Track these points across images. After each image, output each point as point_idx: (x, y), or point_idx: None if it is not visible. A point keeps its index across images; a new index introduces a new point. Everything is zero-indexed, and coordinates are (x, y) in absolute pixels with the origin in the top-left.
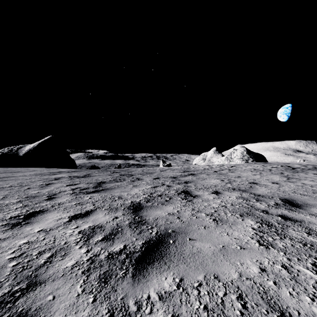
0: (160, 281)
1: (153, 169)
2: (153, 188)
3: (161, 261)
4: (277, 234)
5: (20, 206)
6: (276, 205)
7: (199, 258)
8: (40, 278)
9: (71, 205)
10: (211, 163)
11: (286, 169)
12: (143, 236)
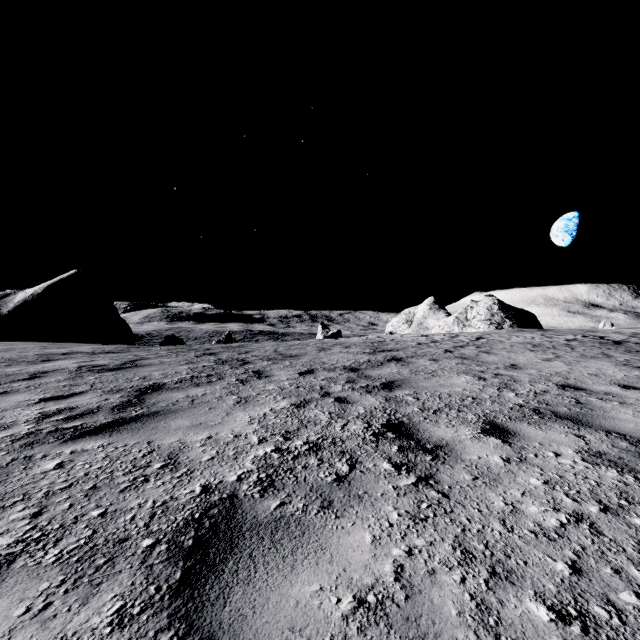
0: None
1: (300, 345)
2: (295, 410)
3: None
4: None
5: None
6: None
7: None
8: None
9: None
10: (424, 329)
11: (602, 344)
12: None
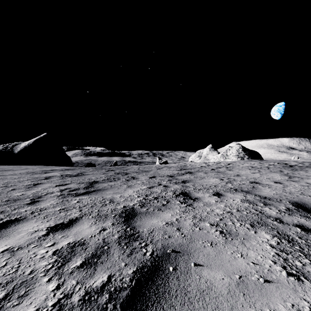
0: None
1: (149, 167)
2: (148, 189)
3: (158, 307)
4: (304, 255)
5: None
6: (288, 210)
7: (211, 300)
8: None
9: (54, 212)
10: (207, 160)
11: (283, 166)
12: (135, 258)
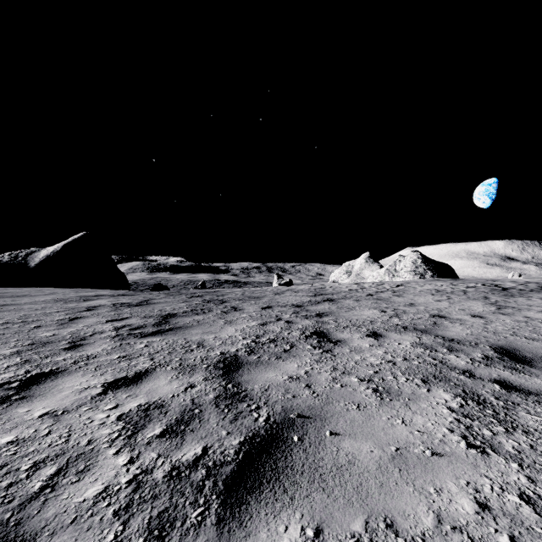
0: (274, 534)
1: (261, 291)
2: (261, 326)
3: (277, 484)
4: (498, 422)
5: (16, 362)
6: (486, 359)
7: (353, 477)
8: (25, 529)
9: (109, 361)
10: (361, 279)
11: (491, 290)
12: (242, 425)
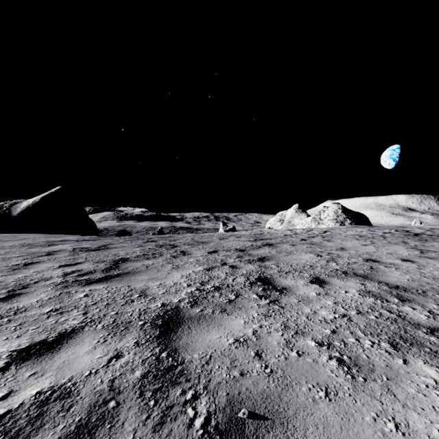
0: None
1: (208, 236)
2: (206, 271)
3: None
4: None
5: None
6: None
7: None
8: None
9: (37, 316)
10: (291, 226)
11: (405, 235)
12: (169, 438)
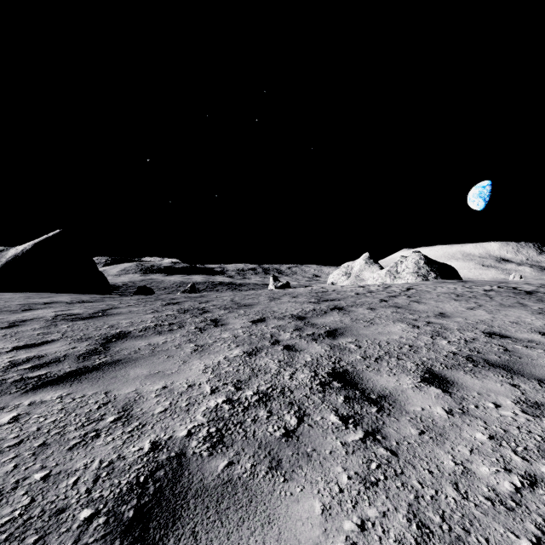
0: None
1: (254, 295)
2: (247, 358)
3: None
4: None
5: None
6: None
7: None
8: None
9: None
10: (360, 281)
11: (516, 294)
12: None
